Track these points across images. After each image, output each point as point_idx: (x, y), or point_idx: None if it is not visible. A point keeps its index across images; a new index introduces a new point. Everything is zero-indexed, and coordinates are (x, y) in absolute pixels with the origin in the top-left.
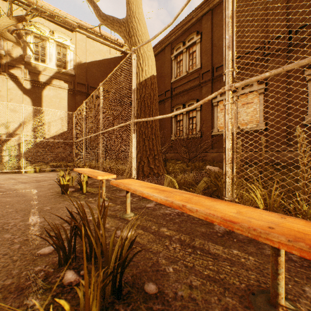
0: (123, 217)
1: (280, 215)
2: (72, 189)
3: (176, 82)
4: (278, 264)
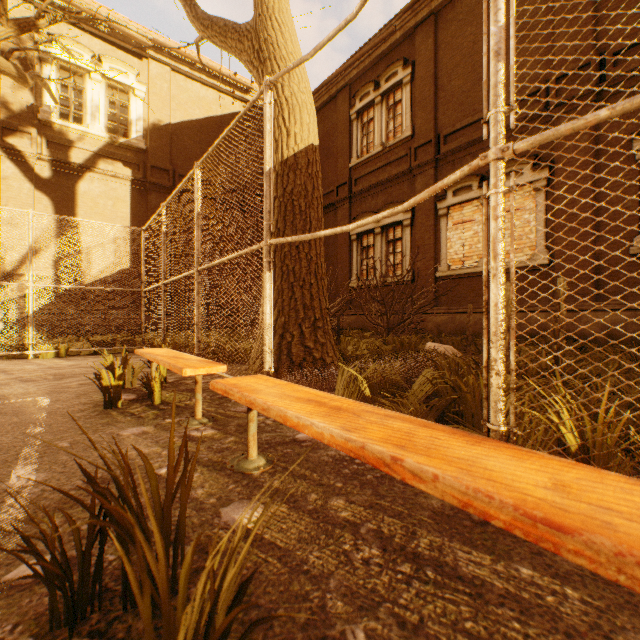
0: (240, 468)
1: None
2: (130, 395)
3: (361, 167)
4: None
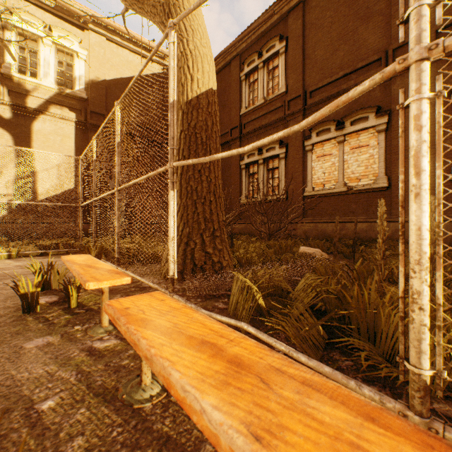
0: (131, 399)
1: None
2: (53, 297)
3: (248, 115)
4: None
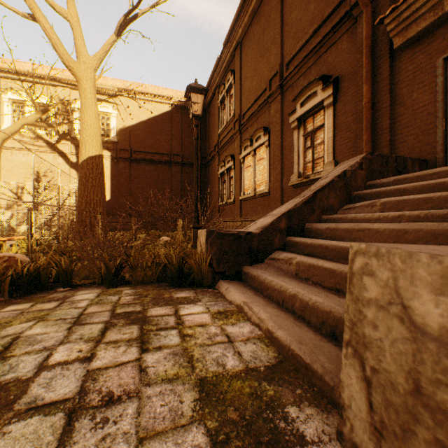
0: None
1: None
2: None
3: (222, 134)
4: None
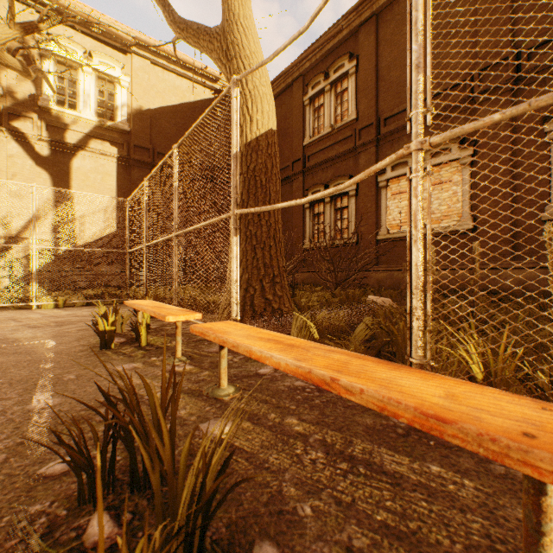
0: (214, 395)
1: (537, 401)
2: (120, 339)
3: (313, 146)
4: (541, 511)
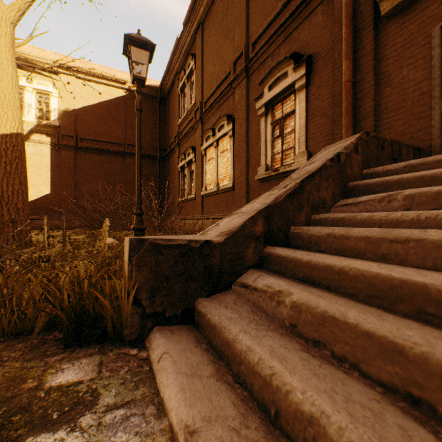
0: None
1: None
2: None
3: (182, 124)
4: None
